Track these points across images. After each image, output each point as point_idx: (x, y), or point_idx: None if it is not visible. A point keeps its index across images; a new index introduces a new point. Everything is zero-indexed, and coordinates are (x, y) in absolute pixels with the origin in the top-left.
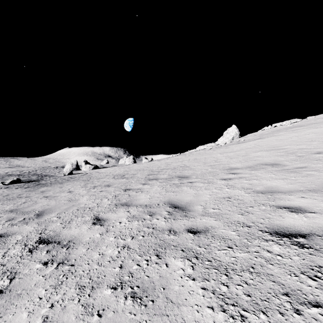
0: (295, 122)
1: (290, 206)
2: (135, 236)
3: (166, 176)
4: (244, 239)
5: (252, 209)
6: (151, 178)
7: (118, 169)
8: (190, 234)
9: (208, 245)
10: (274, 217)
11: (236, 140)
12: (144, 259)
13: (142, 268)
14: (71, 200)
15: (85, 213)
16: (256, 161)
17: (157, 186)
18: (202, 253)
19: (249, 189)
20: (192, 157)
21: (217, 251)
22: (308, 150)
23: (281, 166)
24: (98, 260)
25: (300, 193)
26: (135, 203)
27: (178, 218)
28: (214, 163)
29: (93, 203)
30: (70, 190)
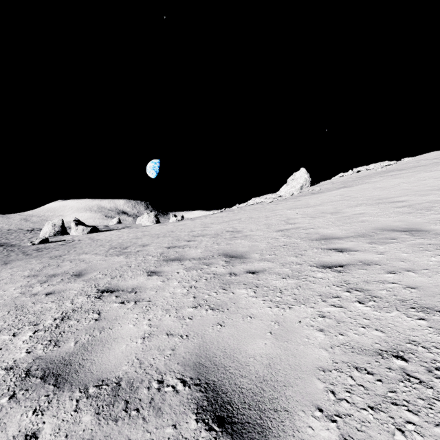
0: (387, 165)
1: None
2: None
3: (200, 252)
4: None
5: None
6: (171, 257)
7: (127, 234)
8: None
9: None
10: None
11: (307, 190)
12: None
13: None
14: None
15: None
16: (366, 223)
17: (178, 283)
18: None
19: (428, 308)
20: (245, 215)
21: None
22: None
23: (433, 234)
24: None
25: None
26: (88, 367)
27: None
28: (287, 226)
29: None
30: None
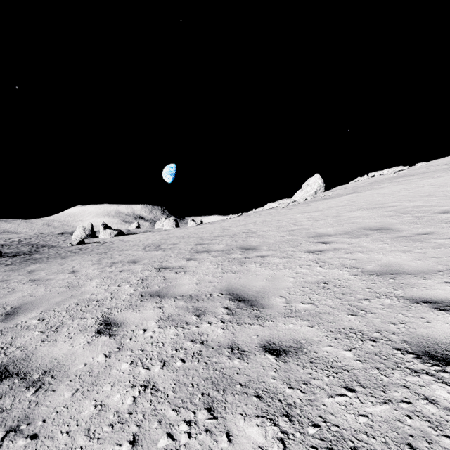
0: (400, 170)
1: (433, 298)
2: (168, 361)
3: (222, 246)
4: (372, 370)
5: (369, 304)
6: (200, 250)
7: (153, 236)
8: (269, 357)
9: (306, 382)
10: (412, 321)
11: (320, 195)
12: (183, 420)
13: (178, 445)
14: (71, 287)
15: (88, 310)
16: (355, 224)
17: (209, 263)
18: (298, 403)
19: (354, 267)
20: (260, 219)
21: (326, 399)
22: (428, 208)
23: (395, 231)
24: (89, 422)
25: (439, 274)
26: (172, 292)
27: (246, 321)
28: (293, 228)
29: (105, 291)
30: (74, 268)
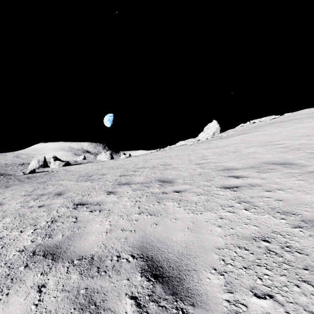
0: (274, 118)
1: None
2: None
3: (142, 178)
4: None
5: None
6: (123, 182)
7: (90, 167)
8: None
9: None
10: None
11: (218, 135)
12: None
13: None
14: None
15: None
16: (256, 158)
17: (127, 199)
18: None
19: (288, 212)
20: (173, 153)
21: None
22: None
23: (299, 166)
24: None
25: None
26: (72, 249)
27: None
28: (202, 161)
29: None
30: (3, 200)
